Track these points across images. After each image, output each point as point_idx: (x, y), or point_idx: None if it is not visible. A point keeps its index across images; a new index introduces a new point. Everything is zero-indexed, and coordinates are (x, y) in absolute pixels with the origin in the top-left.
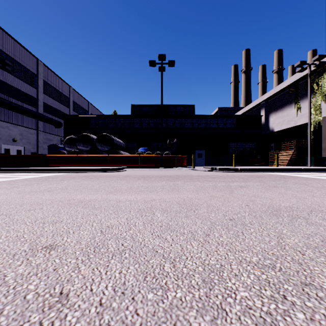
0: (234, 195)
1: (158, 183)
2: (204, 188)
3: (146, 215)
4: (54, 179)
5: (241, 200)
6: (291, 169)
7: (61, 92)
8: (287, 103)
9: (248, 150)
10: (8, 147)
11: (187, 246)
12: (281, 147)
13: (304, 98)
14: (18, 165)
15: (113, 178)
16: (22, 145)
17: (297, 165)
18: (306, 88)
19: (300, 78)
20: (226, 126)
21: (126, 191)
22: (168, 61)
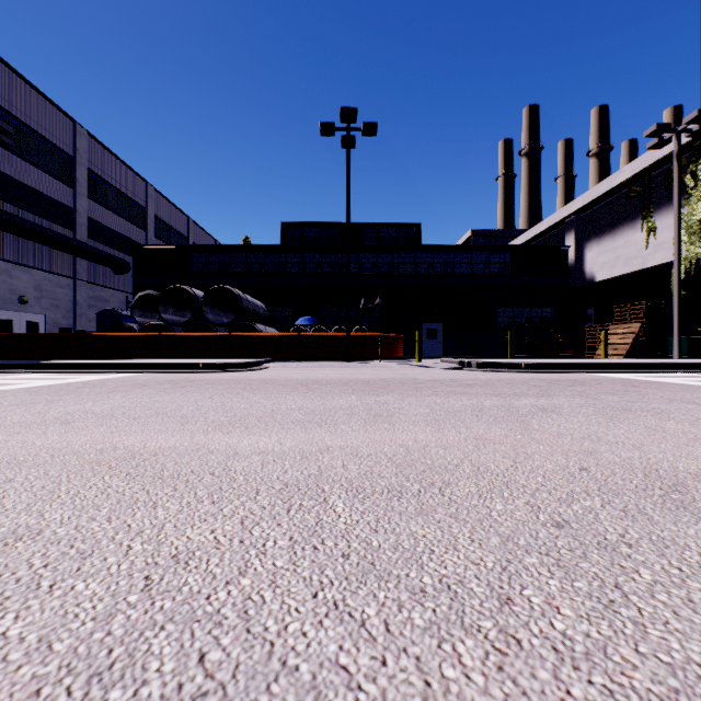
0: (535, 436)
1: (339, 400)
2: (453, 414)
3: (304, 505)
4: (96, 389)
5: (559, 451)
6: (641, 366)
7: (128, 197)
8: (625, 218)
9: (539, 322)
10: (9, 317)
11: (443, 671)
12: (610, 316)
13: (664, 207)
14: (28, 356)
15: (235, 387)
16: (39, 311)
17: (649, 356)
18: (669, 185)
19: (654, 162)
20: (491, 270)
21: (258, 423)
22: (363, 124)
